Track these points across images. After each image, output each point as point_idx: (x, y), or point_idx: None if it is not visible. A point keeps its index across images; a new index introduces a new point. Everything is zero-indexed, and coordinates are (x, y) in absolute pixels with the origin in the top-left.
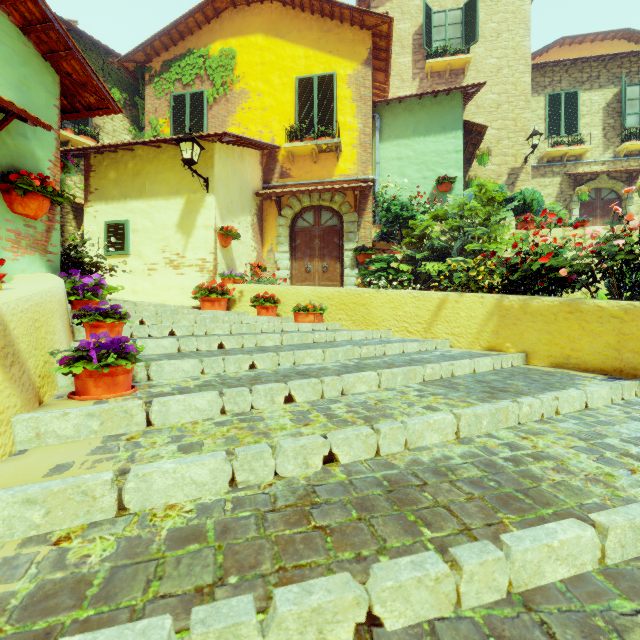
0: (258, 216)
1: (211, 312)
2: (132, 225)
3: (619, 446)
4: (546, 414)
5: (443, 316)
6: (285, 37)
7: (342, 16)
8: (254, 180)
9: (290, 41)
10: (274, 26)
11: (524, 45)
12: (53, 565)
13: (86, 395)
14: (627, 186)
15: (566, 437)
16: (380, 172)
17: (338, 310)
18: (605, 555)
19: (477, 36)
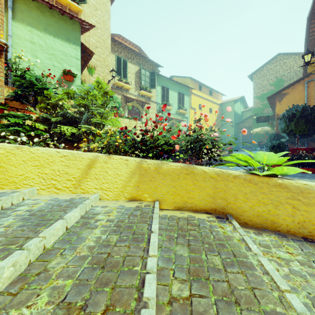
0: None
1: None
2: None
3: None
4: None
5: (93, 174)
6: None
7: None
8: None
9: None
10: None
11: (108, 24)
12: None
13: None
14: (142, 108)
15: None
16: (13, 44)
17: None
18: None
19: (86, 0)
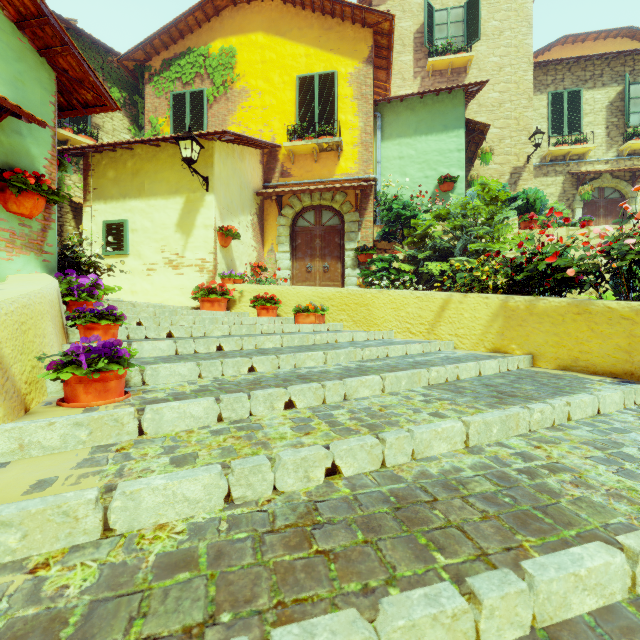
0: (258, 216)
1: (210, 313)
2: (131, 225)
3: (638, 456)
4: (558, 420)
5: (446, 317)
6: (286, 35)
7: (343, 14)
8: (254, 179)
9: (291, 39)
10: (275, 24)
11: (526, 43)
12: (26, 598)
13: (75, 402)
14: (630, 185)
15: (581, 446)
16: (381, 171)
17: (339, 311)
18: (636, 583)
19: (479, 34)
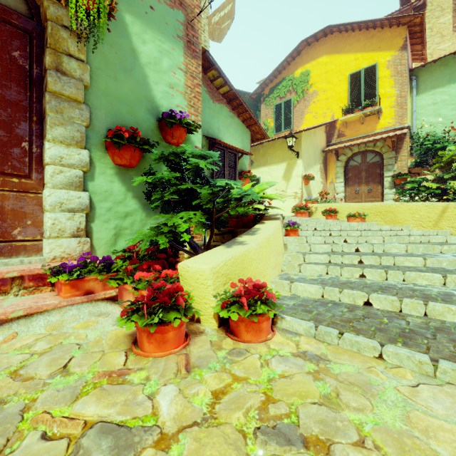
0: (323, 163)
1: (302, 218)
2: (262, 179)
3: None
4: None
5: (445, 216)
6: (341, 52)
7: (382, 25)
8: (321, 143)
9: (344, 53)
10: (333, 47)
11: None
12: (304, 252)
13: (289, 235)
14: None
15: (455, 254)
16: (416, 117)
17: (375, 215)
18: (426, 264)
19: None
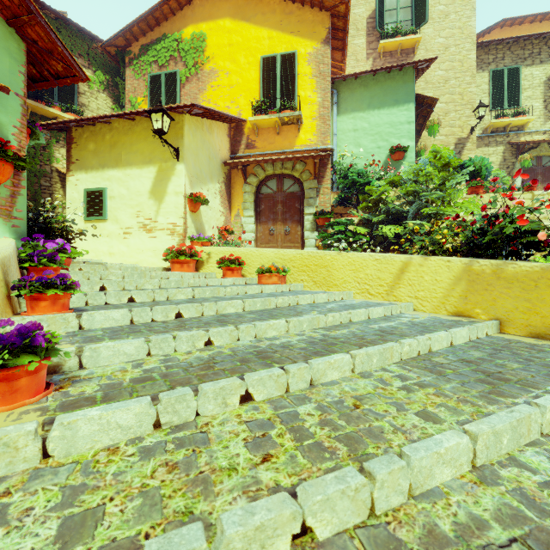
0: (226, 184)
1: (179, 274)
2: (109, 192)
3: None
4: None
5: (406, 279)
6: (250, 20)
7: None
8: (222, 151)
9: (255, 24)
10: (240, 10)
11: (470, 25)
12: None
13: None
14: None
15: None
16: (337, 143)
17: (300, 271)
18: None
19: (426, 17)
